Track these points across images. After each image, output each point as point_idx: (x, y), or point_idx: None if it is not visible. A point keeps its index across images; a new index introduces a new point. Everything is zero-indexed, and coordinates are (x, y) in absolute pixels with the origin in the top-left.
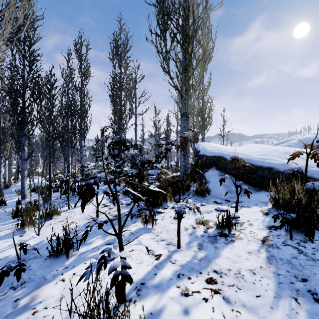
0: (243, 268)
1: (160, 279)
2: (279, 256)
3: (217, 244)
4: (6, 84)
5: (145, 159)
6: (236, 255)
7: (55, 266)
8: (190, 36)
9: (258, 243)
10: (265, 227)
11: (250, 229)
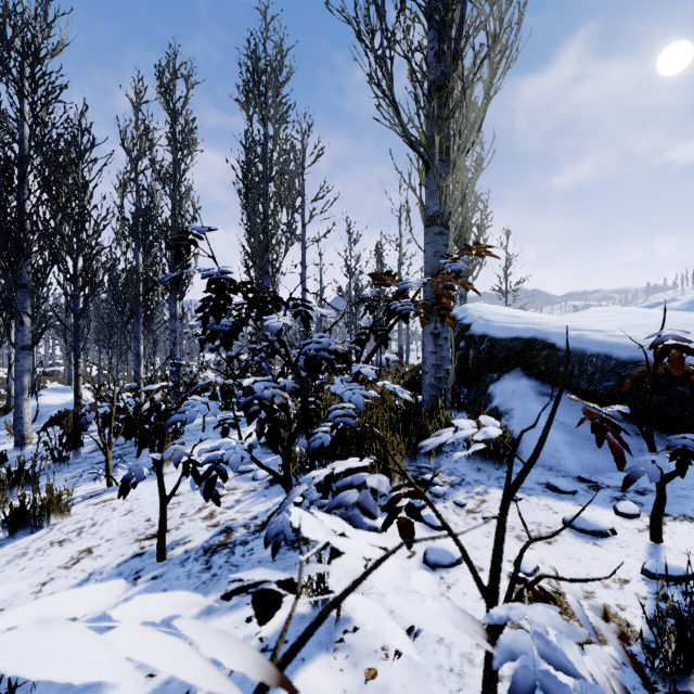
0: None
1: None
2: None
3: None
4: None
5: (322, 347)
6: None
7: None
8: None
9: None
10: None
11: None
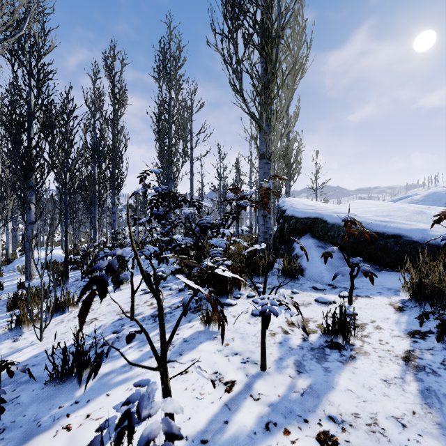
0: (382, 414)
1: (234, 432)
2: (442, 391)
3: (327, 363)
4: (3, 114)
5: (207, 221)
6: (363, 386)
7: (58, 399)
8: (273, 37)
9: (399, 364)
10: (404, 333)
11: (379, 335)
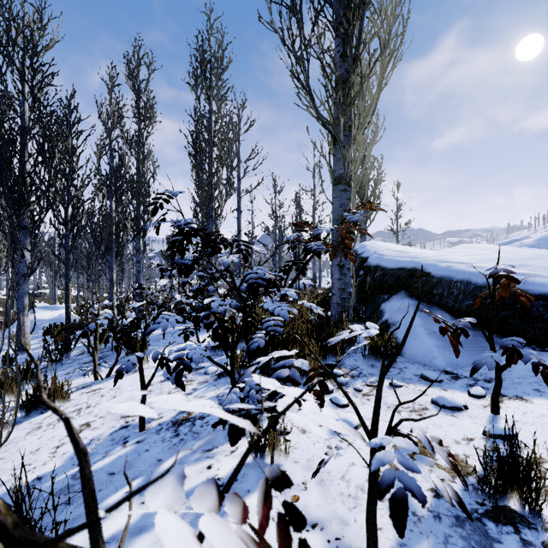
0: None
1: None
2: None
3: None
4: None
5: (259, 276)
6: None
7: None
8: (356, 3)
9: None
10: None
11: None
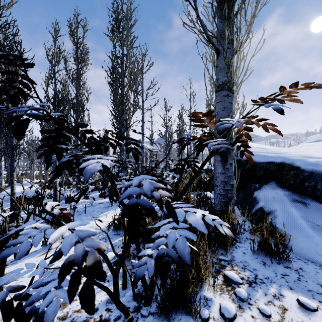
0: None
1: None
2: None
3: None
4: None
5: (143, 192)
6: None
7: None
8: None
9: None
10: None
11: None
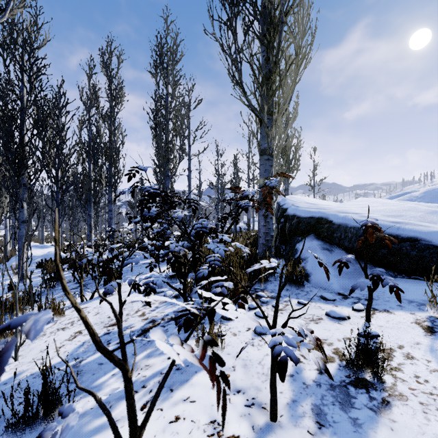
0: None
1: None
2: None
3: (354, 411)
4: None
5: (203, 226)
6: None
7: None
8: (276, 22)
9: None
10: None
11: (414, 369)
